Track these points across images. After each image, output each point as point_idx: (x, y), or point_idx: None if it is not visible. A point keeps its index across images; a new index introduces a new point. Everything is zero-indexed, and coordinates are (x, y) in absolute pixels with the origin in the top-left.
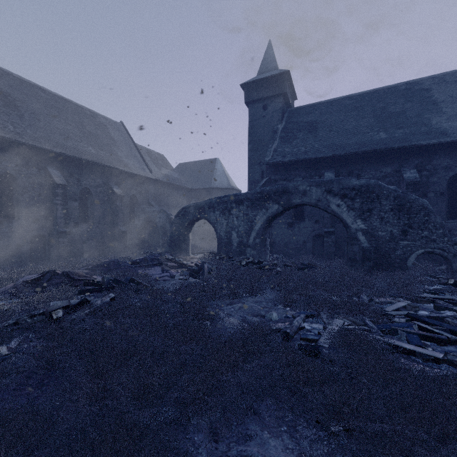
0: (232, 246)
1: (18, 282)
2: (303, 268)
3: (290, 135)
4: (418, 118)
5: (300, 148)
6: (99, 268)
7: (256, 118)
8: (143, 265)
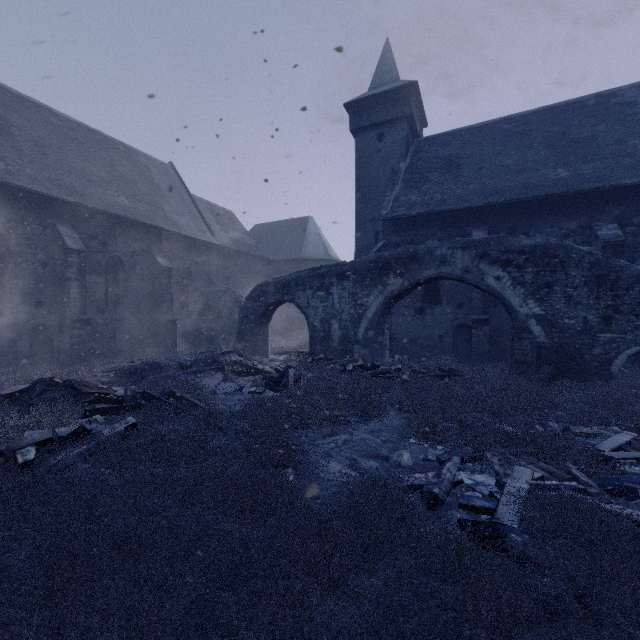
0: (332, 342)
1: None
2: (442, 376)
3: (419, 177)
4: (618, 146)
5: (435, 195)
6: (127, 374)
7: (367, 154)
8: (196, 370)
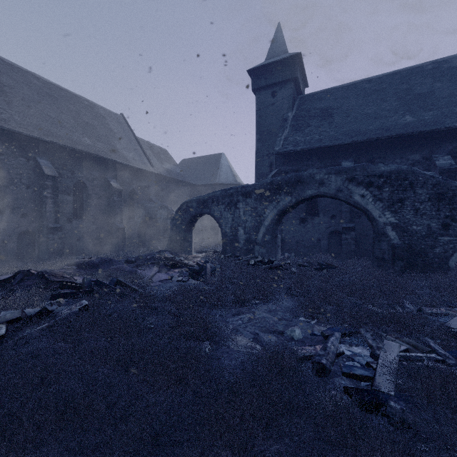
0: (238, 244)
1: None
2: (321, 269)
3: (302, 122)
4: (451, 99)
5: (314, 135)
6: (86, 267)
7: (264, 106)
8: (138, 264)
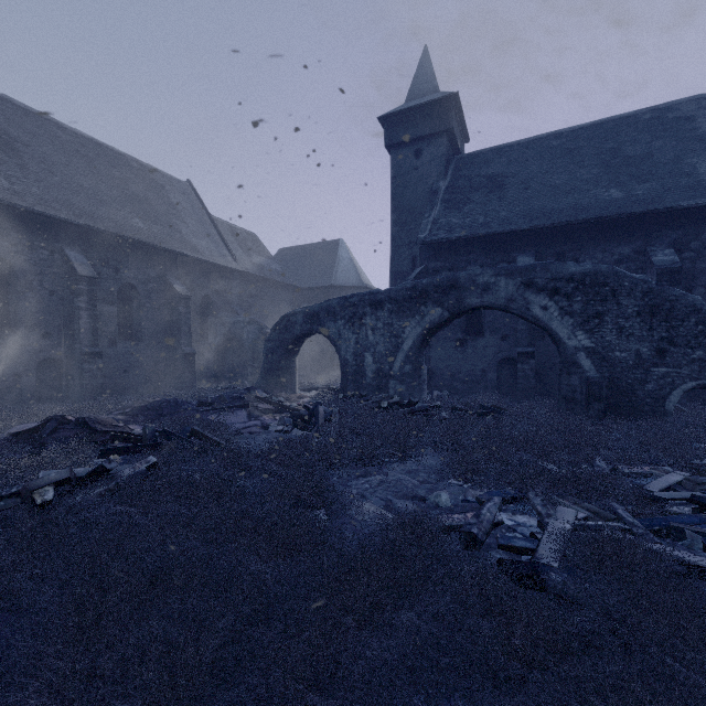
0: (365, 377)
1: None
2: (484, 414)
3: (460, 197)
4: (676, 165)
5: (477, 217)
6: (144, 412)
7: (404, 172)
8: (218, 407)
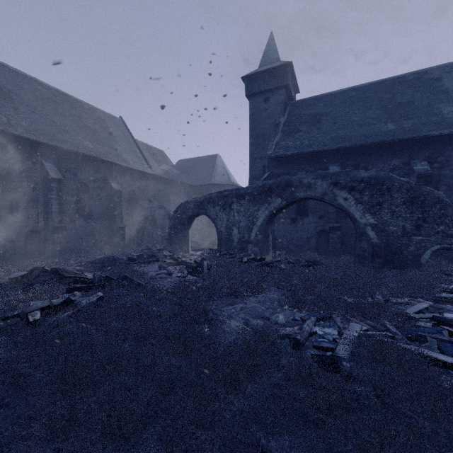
0: (233, 242)
1: (3, 279)
2: (308, 266)
3: (293, 128)
4: (429, 108)
5: (304, 141)
6: (93, 264)
7: (258, 112)
8: (140, 261)
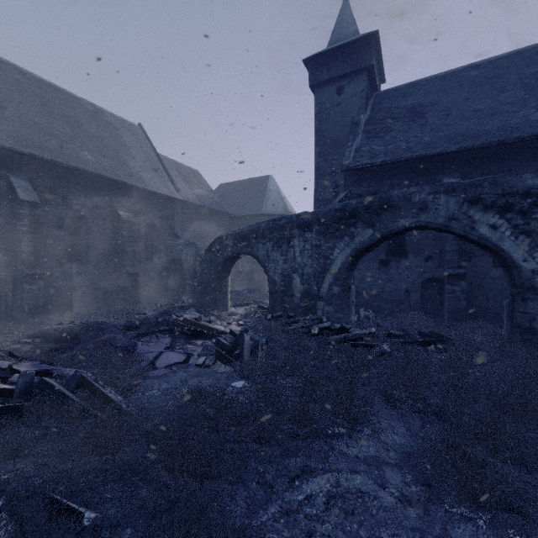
0: (293, 298)
1: None
2: (425, 343)
3: (381, 127)
4: None
5: (399, 143)
6: (57, 340)
7: (327, 108)
8: (141, 332)
